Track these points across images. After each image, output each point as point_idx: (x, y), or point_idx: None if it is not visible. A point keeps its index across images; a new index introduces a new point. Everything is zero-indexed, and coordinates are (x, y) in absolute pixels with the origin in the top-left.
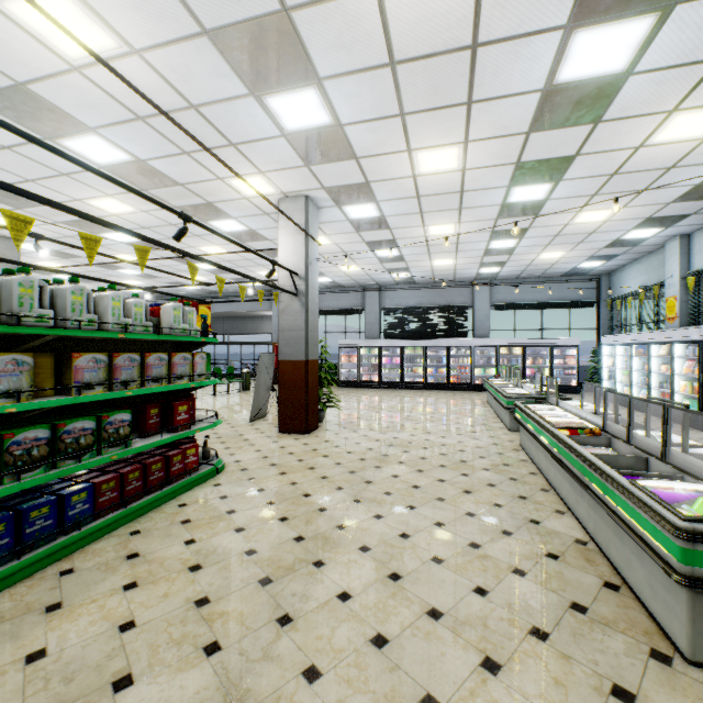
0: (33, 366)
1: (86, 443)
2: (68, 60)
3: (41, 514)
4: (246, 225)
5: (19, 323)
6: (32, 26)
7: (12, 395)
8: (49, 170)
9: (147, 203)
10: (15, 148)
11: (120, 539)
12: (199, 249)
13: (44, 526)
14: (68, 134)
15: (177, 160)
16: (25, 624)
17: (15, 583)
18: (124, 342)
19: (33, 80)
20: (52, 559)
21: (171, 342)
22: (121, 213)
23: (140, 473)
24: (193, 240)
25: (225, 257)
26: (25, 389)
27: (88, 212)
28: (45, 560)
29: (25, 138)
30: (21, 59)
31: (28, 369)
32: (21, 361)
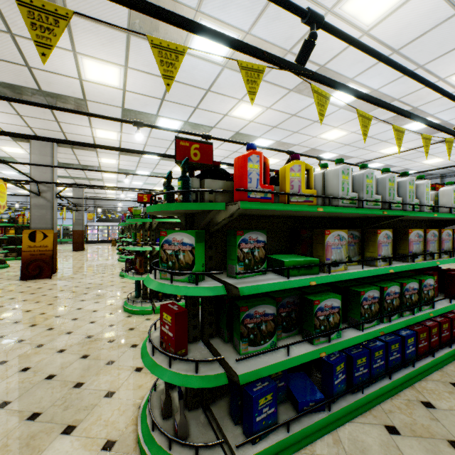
0: (391, 239)
1: (413, 299)
2: (363, 29)
3: (394, 348)
4: (439, 119)
5: (389, 208)
6: (351, 14)
7: (384, 260)
8: (308, 122)
9: (358, 125)
10: (297, 114)
11: (446, 387)
12: (378, 152)
13: (395, 357)
14: (332, 91)
15: (406, 78)
16: (444, 452)
17: (390, 396)
18: (402, 221)
19: (330, 59)
20: (403, 385)
21: (426, 220)
22: (335, 138)
23: (436, 329)
24: (378, 145)
25: (397, 154)
26: (388, 255)
27: (315, 143)
28: (401, 384)
29: (400, 71)
30: (331, 47)
31: (389, 241)
32: (387, 235)
